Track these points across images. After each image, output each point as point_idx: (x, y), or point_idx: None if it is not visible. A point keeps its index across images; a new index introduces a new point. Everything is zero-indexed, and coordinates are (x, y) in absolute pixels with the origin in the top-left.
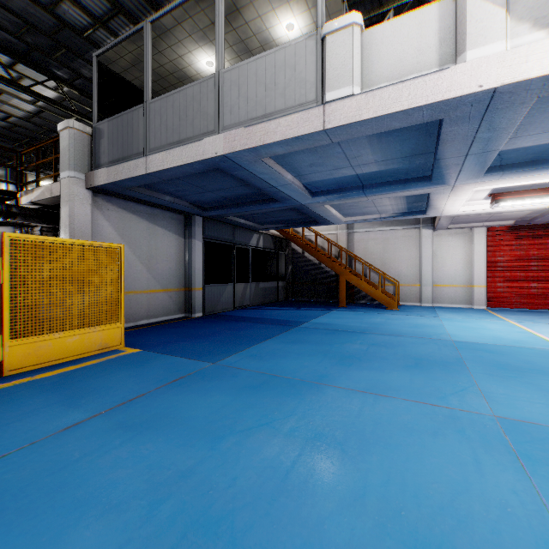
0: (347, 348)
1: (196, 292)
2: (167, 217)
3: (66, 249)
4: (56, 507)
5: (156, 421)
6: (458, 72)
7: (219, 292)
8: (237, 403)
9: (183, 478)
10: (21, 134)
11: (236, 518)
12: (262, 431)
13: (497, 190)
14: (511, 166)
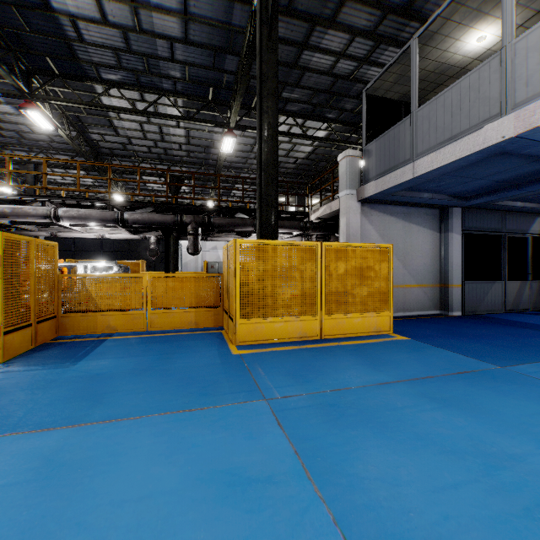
0: None
1: (454, 289)
2: (421, 214)
3: (353, 251)
4: (403, 432)
5: (457, 402)
6: None
7: (482, 291)
8: None
9: (512, 459)
10: (302, 169)
11: None
12: None
13: None
14: None
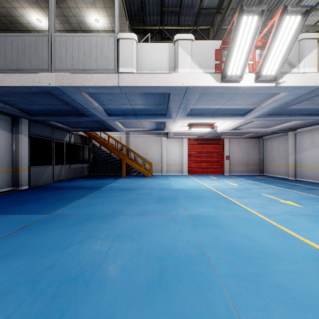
0: (129, 197)
1: (23, 172)
2: None
3: None
4: None
5: (17, 250)
6: (175, 76)
7: (41, 171)
8: (71, 231)
9: (48, 269)
10: None
11: (85, 274)
12: (90, 240)
13: (190, 123)
14: (195, 115)
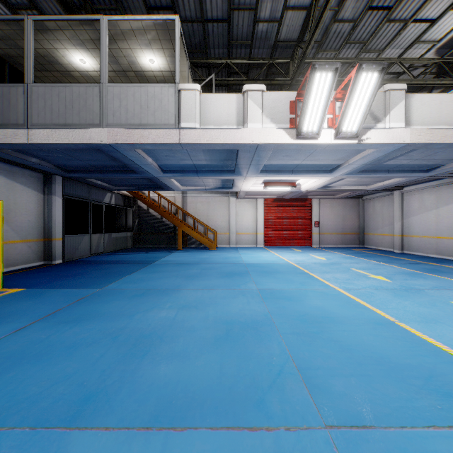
0: (189, 272)
1: (57, 242)
2: (27, 175)
3: None
4: (57, 350)
5: (85, 317)
6: (244, 132)
7: (77, 242)
8: (133, 303)
9: (122, 329)
10: None
11: (157, 332)
12: (155, 309)
13: (266, 180)
14: (270, 171)
